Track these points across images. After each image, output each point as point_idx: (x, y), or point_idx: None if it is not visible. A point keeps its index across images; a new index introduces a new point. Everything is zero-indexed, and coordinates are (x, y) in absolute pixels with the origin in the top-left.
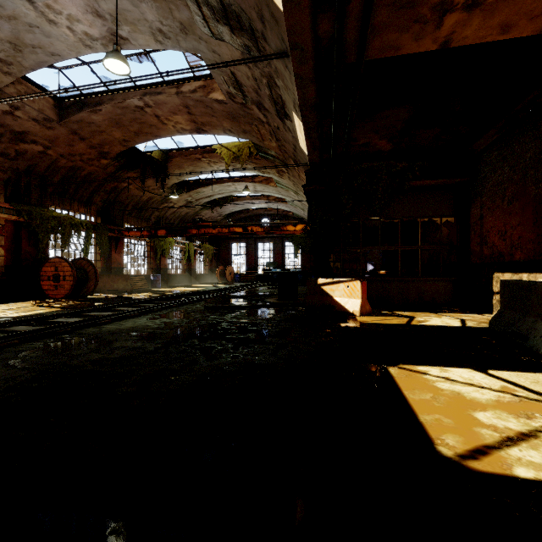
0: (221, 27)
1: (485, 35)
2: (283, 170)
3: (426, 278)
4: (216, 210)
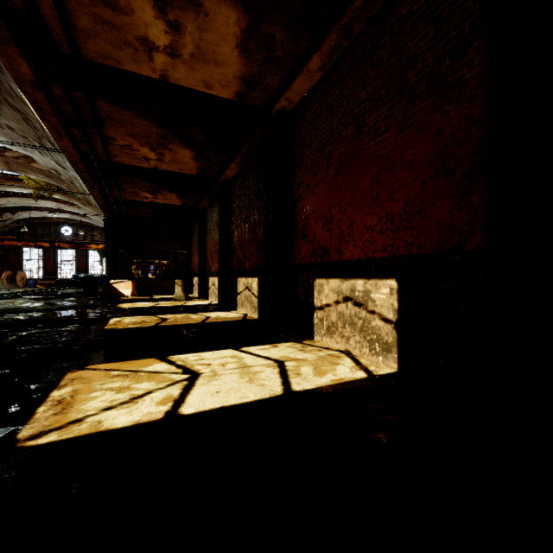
0: (53, 162)
1: (165, 202)
2: (87, 205)
3: (172, 280)
4: (6, 215)
